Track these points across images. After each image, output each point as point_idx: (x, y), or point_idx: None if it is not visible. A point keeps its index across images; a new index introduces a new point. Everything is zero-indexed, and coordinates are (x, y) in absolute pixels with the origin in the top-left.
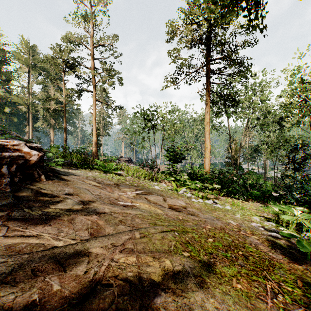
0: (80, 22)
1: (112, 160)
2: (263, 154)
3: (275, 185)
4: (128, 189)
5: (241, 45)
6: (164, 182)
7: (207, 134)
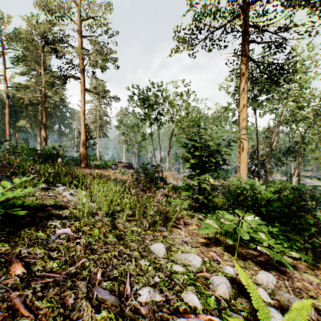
0: None
1: (106, 166)
2: (296, 158)
3: None
4: None
5: None
6: (184, 228)
7: (243, 125)
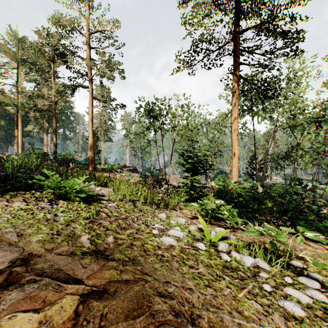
0: (72, 1)
1: (112, 169)
2: (292, 162)
3: (313, 200)
4: (34, 313)
5: (288, 3)
6: (178, 210)
7: (234, 135)
